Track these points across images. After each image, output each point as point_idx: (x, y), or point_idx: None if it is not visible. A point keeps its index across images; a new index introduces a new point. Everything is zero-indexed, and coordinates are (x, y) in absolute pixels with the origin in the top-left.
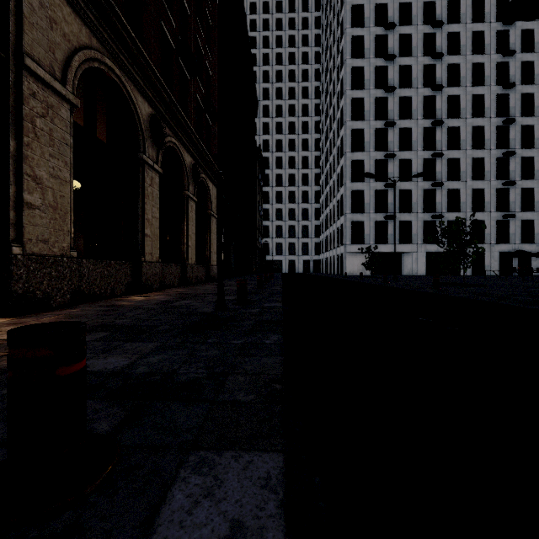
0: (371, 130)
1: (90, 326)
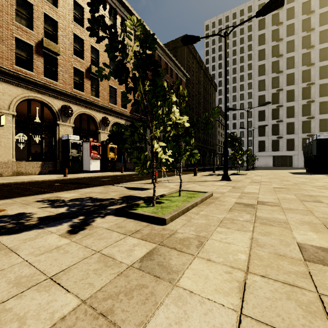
0: (269, 94)
1: None
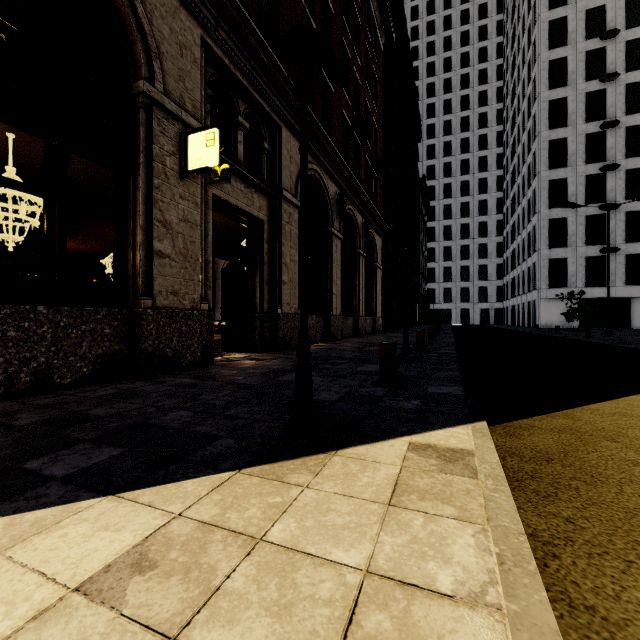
0: (579, 137)
1: (332, 357)
